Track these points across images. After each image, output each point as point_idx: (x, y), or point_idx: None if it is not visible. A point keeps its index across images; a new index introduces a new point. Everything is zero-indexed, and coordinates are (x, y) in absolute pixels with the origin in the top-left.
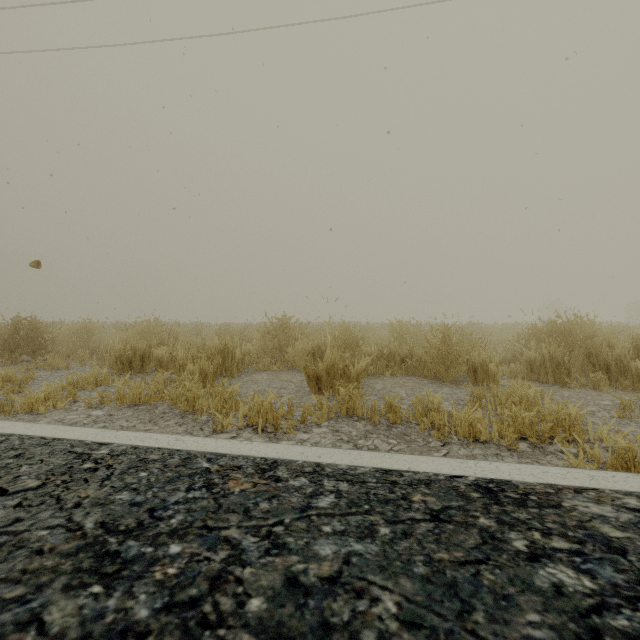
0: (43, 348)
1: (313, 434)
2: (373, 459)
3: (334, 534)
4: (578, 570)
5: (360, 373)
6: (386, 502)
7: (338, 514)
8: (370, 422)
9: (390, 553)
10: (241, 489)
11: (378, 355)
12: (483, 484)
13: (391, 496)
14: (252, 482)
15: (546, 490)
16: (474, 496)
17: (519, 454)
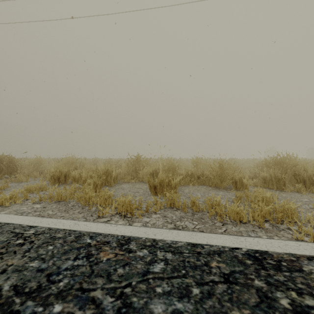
0: (15, 171)
1: (152, 218)
2: (186, 236)
3: (163, 294)
4: None
5: (177, 184)
6: (195, 268)
7: (166, 277)
8: (182, 211)
9: (201, 311)
10: (107, 258)
11: (186, 175)
12: (252, 254)
13: (198, 263)
14: (114, 253)
15: (290, 258)
16: (248, 263)
17: (265, 230)
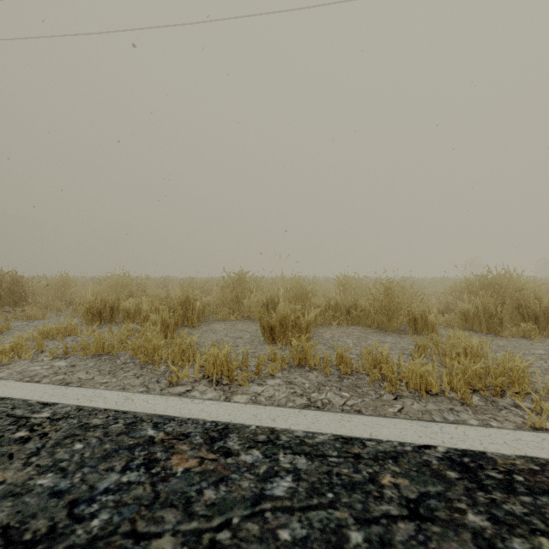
0: (24, 300)
1: (267, 386)
2: (331, 423)
3: (294, 545)
4: None
5: (310, 324)
6: (352, 487)
7: (297, 508)
8: (321, 372)
9: None
10: (185, 468)
11: (326, 306)
12: (456, 458)
13: (357, 477)
14: (198, 457)
15: (529, 466)
16: (451, 476)
17: (473, 409)
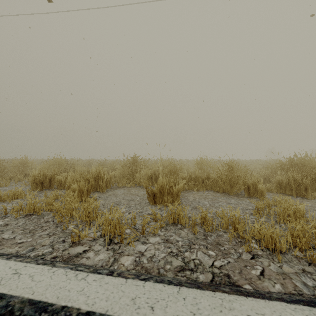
0: None
1: (149, 245)
2: (213, 313)
3: None
4: None
5: (180, 191)
6: None
7: None
8: (190, 230)
9: None
10: None
11: (189, 178)
12: None
13: None
14: None
15: None
16: None
17: None
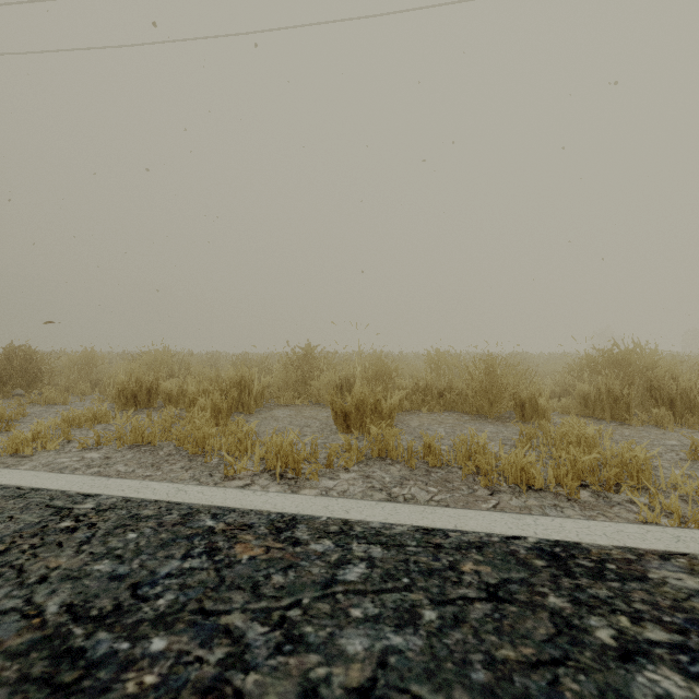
0: (39, 380)
1: (340, 481)
2: (412, 514)
3: (365, 621)
4: (687, 675)
5: (393, 409)
6: (430, 573)
7: (370, 591)
8: (406, 466)
9: (439, 649)
10: (250, 556)
11: (413, 388)
12: (547, 548)
13: (436, 565)
14: (264, 546)
15: (625, 556)
16: (538, 565)
17: (581, 505)
